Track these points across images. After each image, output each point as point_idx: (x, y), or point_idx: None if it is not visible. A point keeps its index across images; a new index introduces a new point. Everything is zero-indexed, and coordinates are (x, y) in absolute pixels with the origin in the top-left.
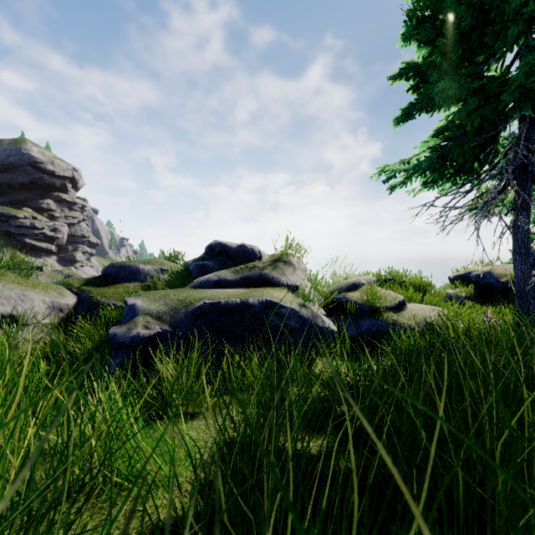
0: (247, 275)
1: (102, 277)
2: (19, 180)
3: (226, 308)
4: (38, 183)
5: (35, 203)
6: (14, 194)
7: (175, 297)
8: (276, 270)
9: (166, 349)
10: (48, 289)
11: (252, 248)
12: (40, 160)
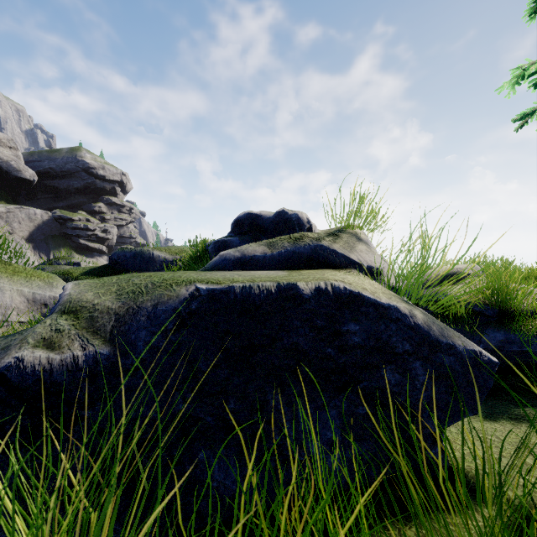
0: (291, 249)
1: (108, 266)
2: (75, 185)
3: (245, 303)
4: (91, 187)
5: (89, 206)
6: (71, 198)
7: (146, 278)
8: (339, 243)
9: (90, 401)
10: (33, 278)
11: (296, 215)
12: (92, 165)
